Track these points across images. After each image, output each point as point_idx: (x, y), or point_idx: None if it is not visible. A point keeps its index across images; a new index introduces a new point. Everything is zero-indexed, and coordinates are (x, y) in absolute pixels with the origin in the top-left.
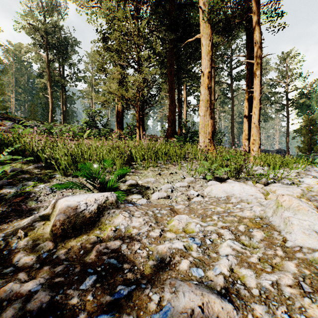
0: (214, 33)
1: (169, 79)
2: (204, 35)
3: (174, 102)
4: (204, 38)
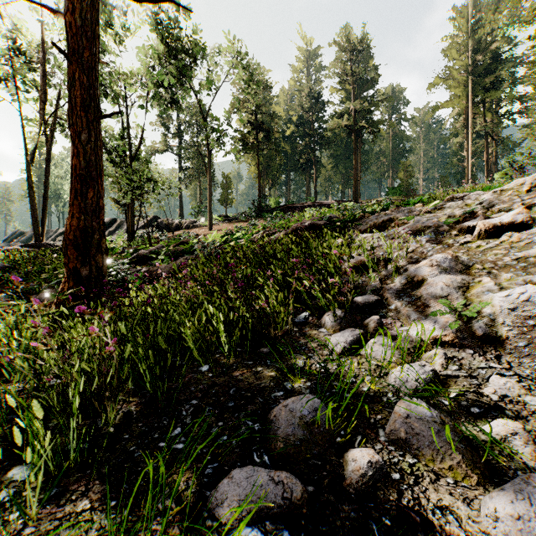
0: None
1: None
2: None
3: None
4: None
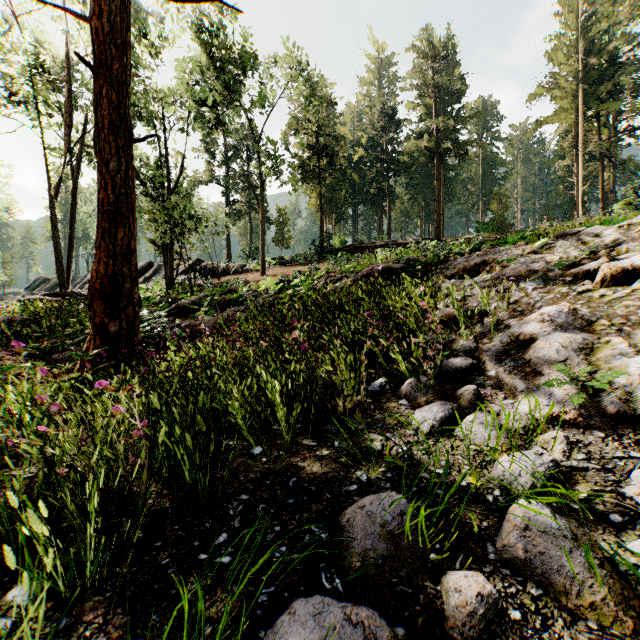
0: None
1: None
2: None
3: None
4: None
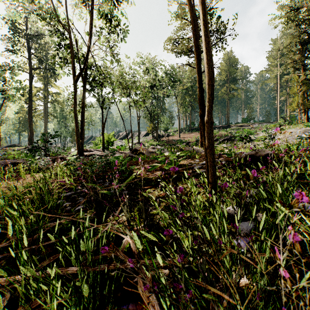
0: None
1: None
2: None
3: None
4: None
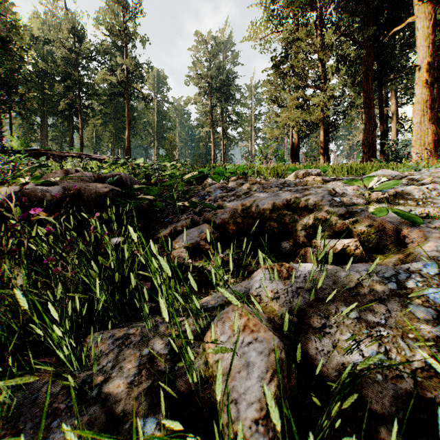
0: (436, 9)
1: (364, 88)
2: (420, 16)
3: (372, 118)
4: (420, 20)
